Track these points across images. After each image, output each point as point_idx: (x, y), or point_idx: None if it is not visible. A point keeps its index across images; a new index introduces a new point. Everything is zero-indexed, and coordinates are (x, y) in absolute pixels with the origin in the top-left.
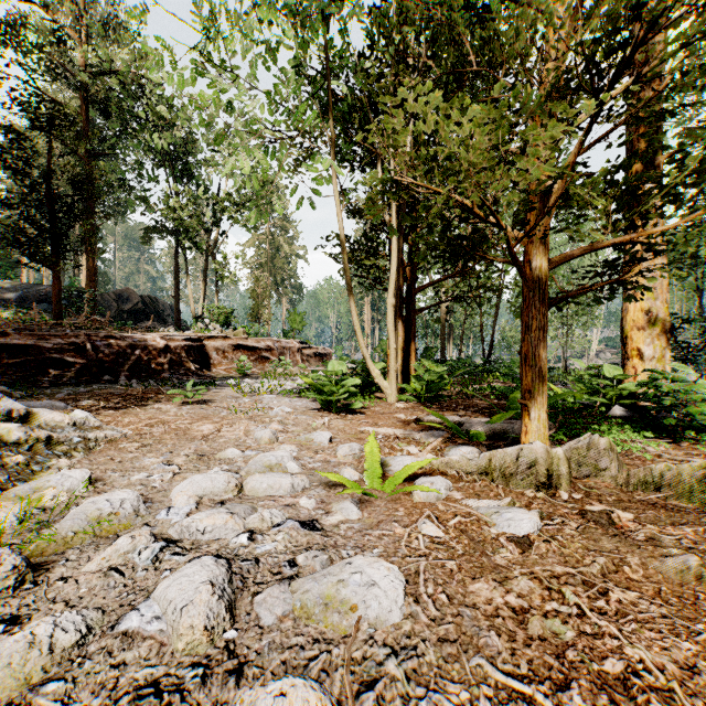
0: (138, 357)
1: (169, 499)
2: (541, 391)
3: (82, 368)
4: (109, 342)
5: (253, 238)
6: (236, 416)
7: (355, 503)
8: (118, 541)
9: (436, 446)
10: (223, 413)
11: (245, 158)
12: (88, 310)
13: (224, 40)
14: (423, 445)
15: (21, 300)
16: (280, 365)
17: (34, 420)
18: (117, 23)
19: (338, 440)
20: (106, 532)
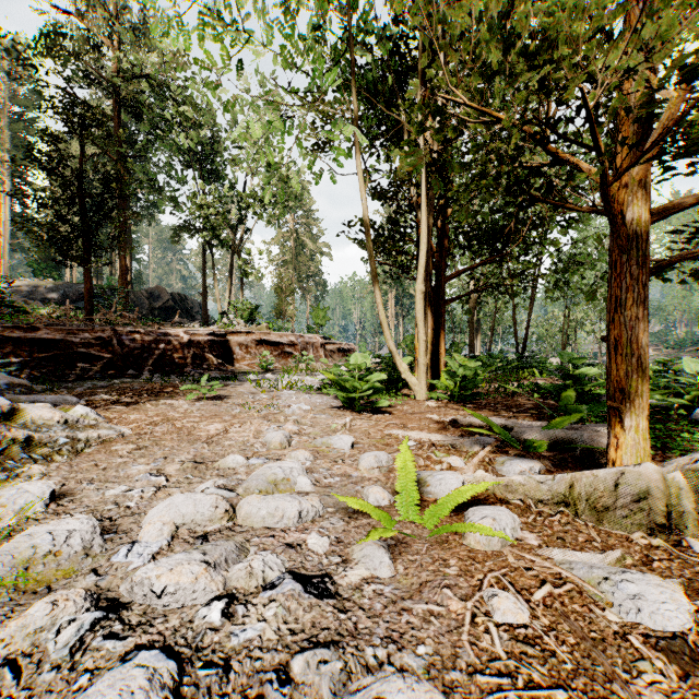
0: (162, 352)
1: (139, 527)
2: (640, 389)
3: (107, 363)
4: (134, 337)
5: (278, 236)
6: (249, 414)
7: (385, 546)
8: (31, 609)
9: (483, 457)
10: (236, 410)
11: (254, 119)
12: (119, 307)
13: (236, 2)
14: (465, 455)
15: (62, 299)
16: (303, 360)
17: (20, 418)
18: (147, 28)
19: (361, 446)
20: (35, 583)
